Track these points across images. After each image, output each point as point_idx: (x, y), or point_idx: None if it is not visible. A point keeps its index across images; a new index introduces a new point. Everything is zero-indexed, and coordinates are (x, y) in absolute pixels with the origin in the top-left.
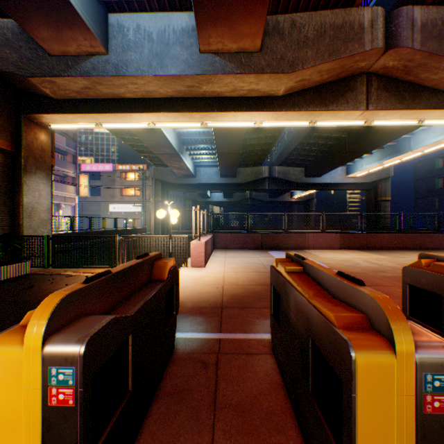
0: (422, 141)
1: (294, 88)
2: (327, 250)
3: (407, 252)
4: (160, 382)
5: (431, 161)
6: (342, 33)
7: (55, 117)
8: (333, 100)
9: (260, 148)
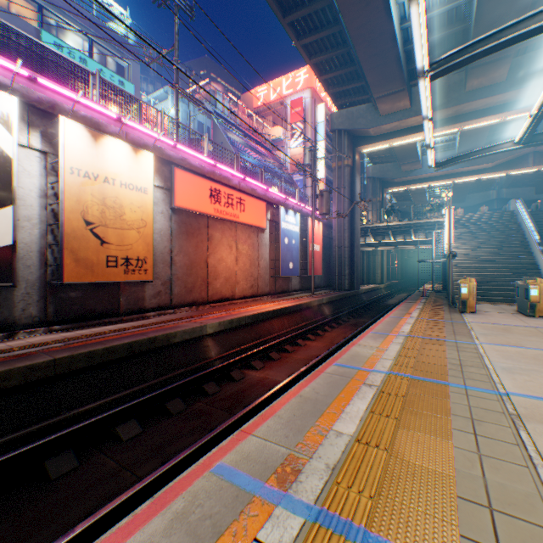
0: None
1: (494, 165)
2: None
3: None
4: None
5: None
6: None
7: (393, 188)
8: (514, 166)
9: (485, 180)
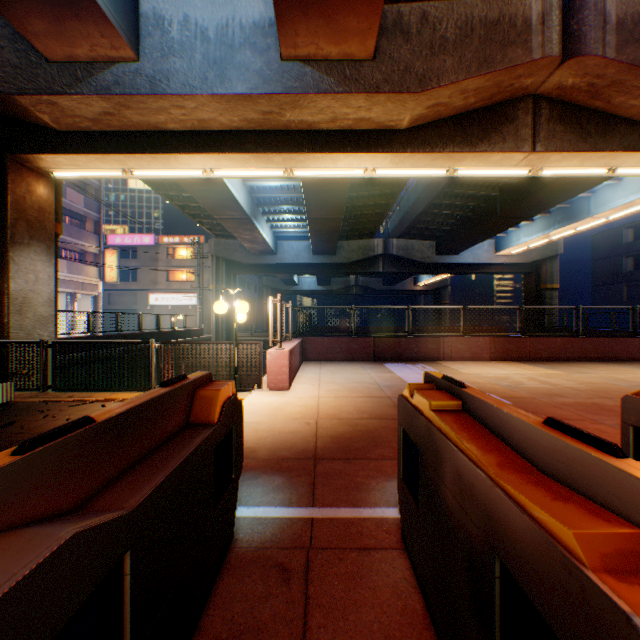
0: (607, 201)
1: (425, 117)
2: (471, 361)
3: (590, 365)
4: (203, 614)
5: (616, 232)
6: (498, 33)
7: (59, 159)
8: (483, 137)
9: (371, 212)
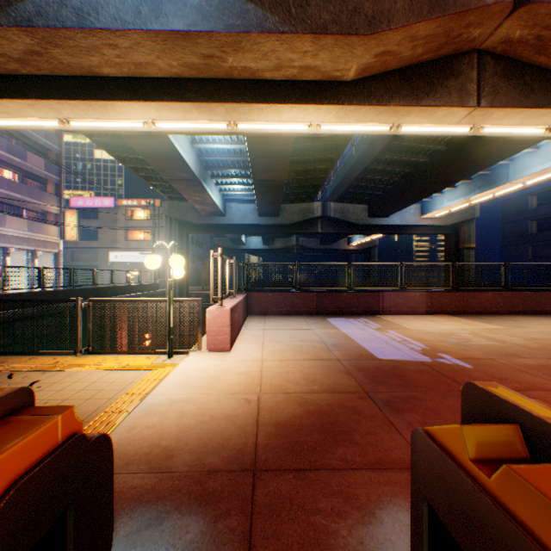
0: (525, 168)
1: (371, 68)
2: (409, 315)
3: (522, 319)
4: None
5: (522, 199)
6: None
7: None
8: (428, 91)
9: (312, 177)
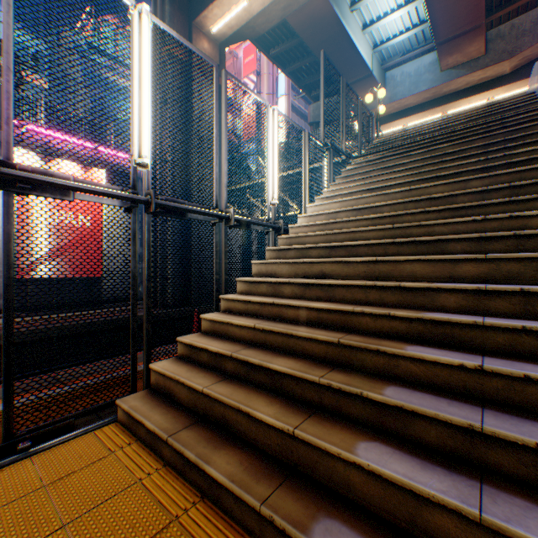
0: None
1: (518, 65)
2: None
3: None
4: None
5: None
6: None
7: None
8: None
9: None
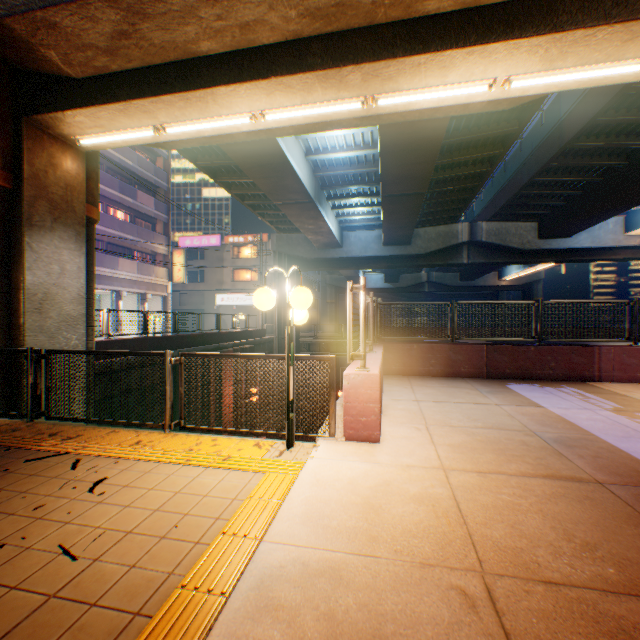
0: None
1: None
2: None
3: None
4: None
5: None
6: None
7: (78, 118)
8: None
9: (459, 187)
